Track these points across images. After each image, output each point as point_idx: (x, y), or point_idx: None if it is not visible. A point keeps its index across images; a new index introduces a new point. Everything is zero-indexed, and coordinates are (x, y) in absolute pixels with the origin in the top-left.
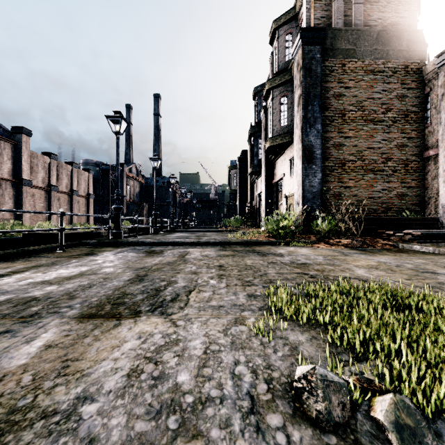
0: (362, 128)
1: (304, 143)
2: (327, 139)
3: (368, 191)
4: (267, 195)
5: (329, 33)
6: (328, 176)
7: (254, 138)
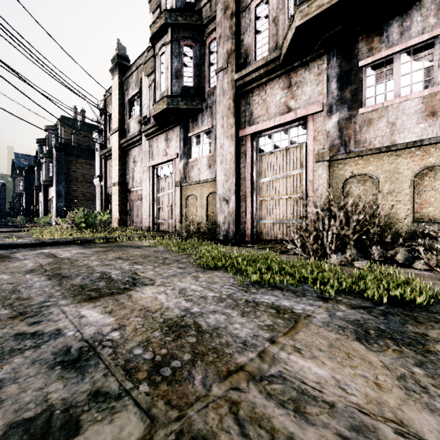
0: (85, 185)
1: (57, 189)
2: (69, 187)
3: (88, 208)
4: (45, 205)
5: (70, 147)
6: (70, 202)
7: (37, 169)
